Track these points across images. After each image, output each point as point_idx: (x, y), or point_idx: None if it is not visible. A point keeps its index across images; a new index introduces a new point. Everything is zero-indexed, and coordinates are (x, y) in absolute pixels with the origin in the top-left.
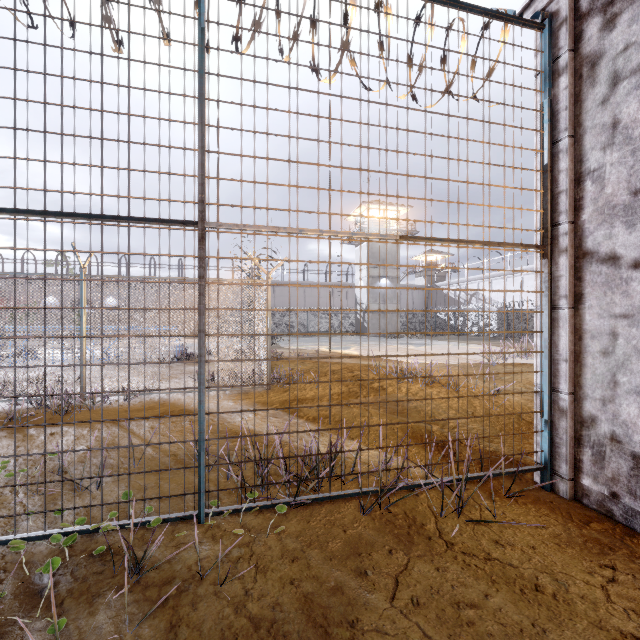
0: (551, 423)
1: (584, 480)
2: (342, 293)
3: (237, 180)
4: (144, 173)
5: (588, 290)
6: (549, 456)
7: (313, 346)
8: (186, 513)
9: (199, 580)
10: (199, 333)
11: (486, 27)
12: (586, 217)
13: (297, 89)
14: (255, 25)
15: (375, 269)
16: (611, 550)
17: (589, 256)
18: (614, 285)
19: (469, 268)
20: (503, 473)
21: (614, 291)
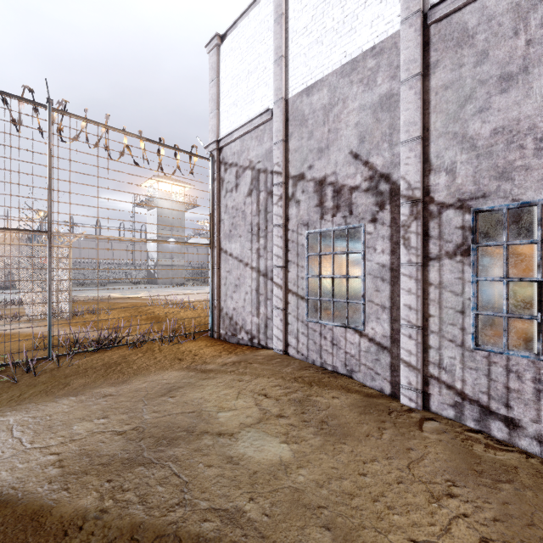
0: (213, 312)
1: (221, 331)
2: (136, 248)
3: (68, 214)
4: (19, 209)
5: (222, 262)
6: (212, 325)
7: (106, 293)
8: (42, 357)
9: (58, 368)
10: (49, 279)
11: (193, 147)
12: (221, 236)
13: (98, 177)
14: (75, 138)
15: (164, 231)
16: (216, 346)
17: (222, 250)
18: (226, 261)
19: (178, 252)
20: (192, 332)
21: (226, 263)
